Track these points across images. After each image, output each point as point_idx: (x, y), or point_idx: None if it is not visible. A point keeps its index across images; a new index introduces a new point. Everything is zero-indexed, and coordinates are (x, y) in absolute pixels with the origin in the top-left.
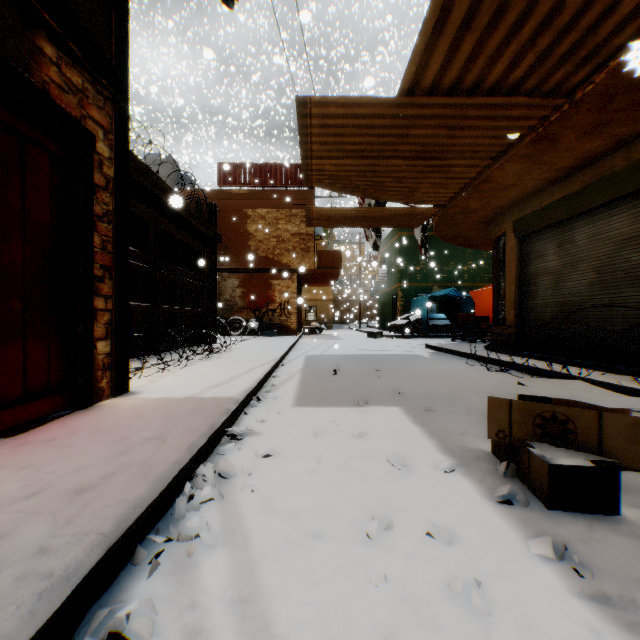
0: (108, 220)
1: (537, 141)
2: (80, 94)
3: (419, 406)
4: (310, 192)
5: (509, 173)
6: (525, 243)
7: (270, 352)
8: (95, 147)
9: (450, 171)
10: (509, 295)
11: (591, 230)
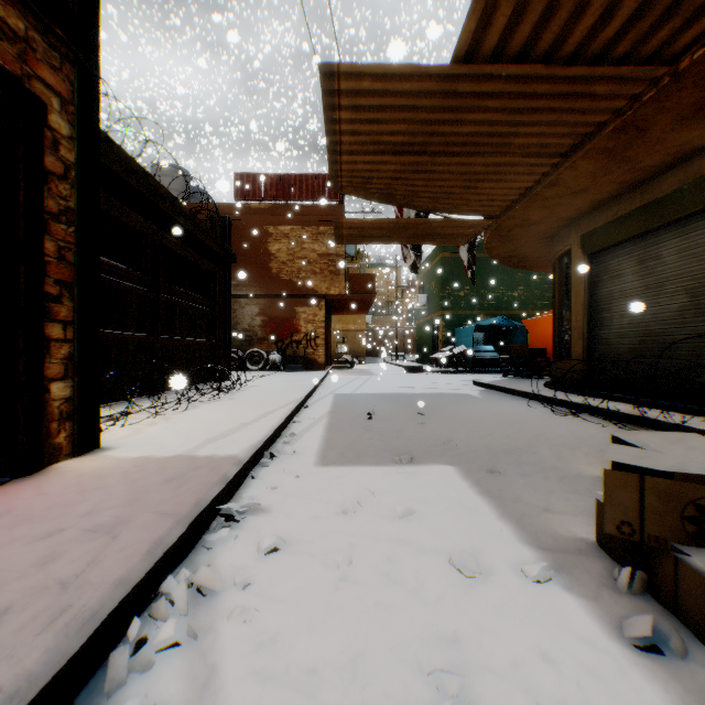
0: (68, 220)
1: (622, 130)
2: (22, 44)
3: (479, 465)
4: (340, 207)
5: (582, 174)
6: (596, 261)
7: (292, 391)
8: (46, 119)
9: (509, 172)
10: (576, 323)
11: (683, 243)
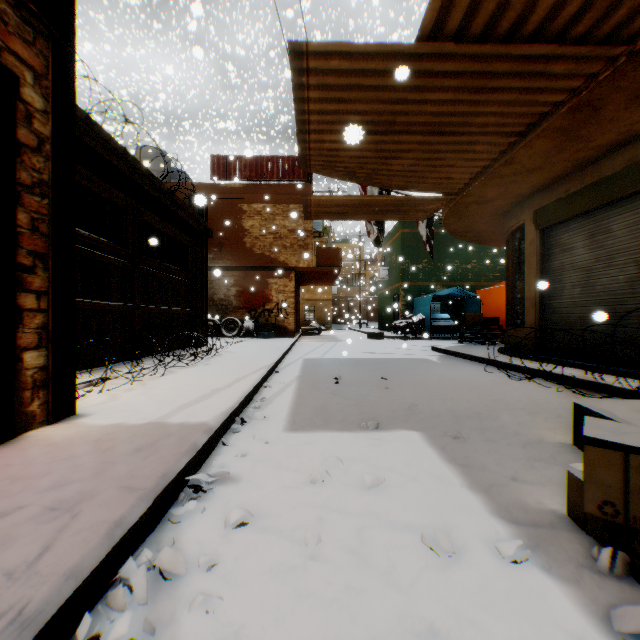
0: (42, 192)
1: (577, 109)
2: None
3: (443, 430)
4: (308, 186)
5: (537, 152)
6: (547, 235)
7: (264, 356)
8: (18, 92)
9: (468, 151)
10: (528, 293)
11: (632, 218)
